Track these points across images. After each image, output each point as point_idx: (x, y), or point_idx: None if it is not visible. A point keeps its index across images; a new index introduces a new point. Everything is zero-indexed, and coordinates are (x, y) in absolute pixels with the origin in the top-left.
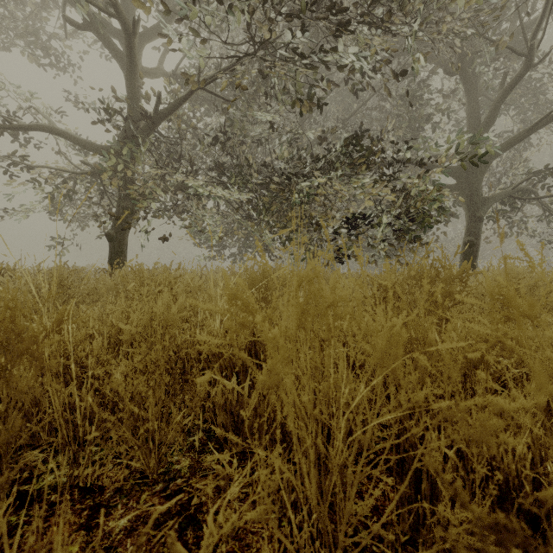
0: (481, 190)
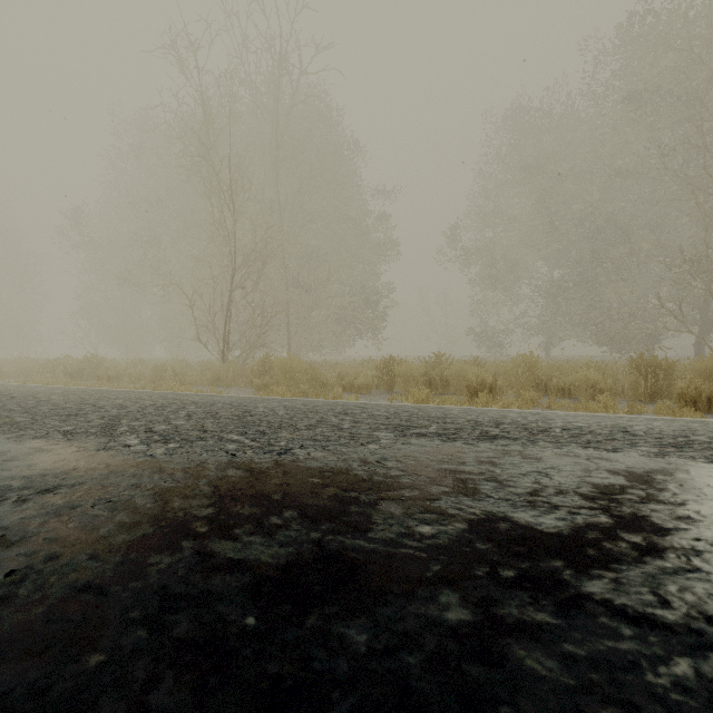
0: (707, 317)
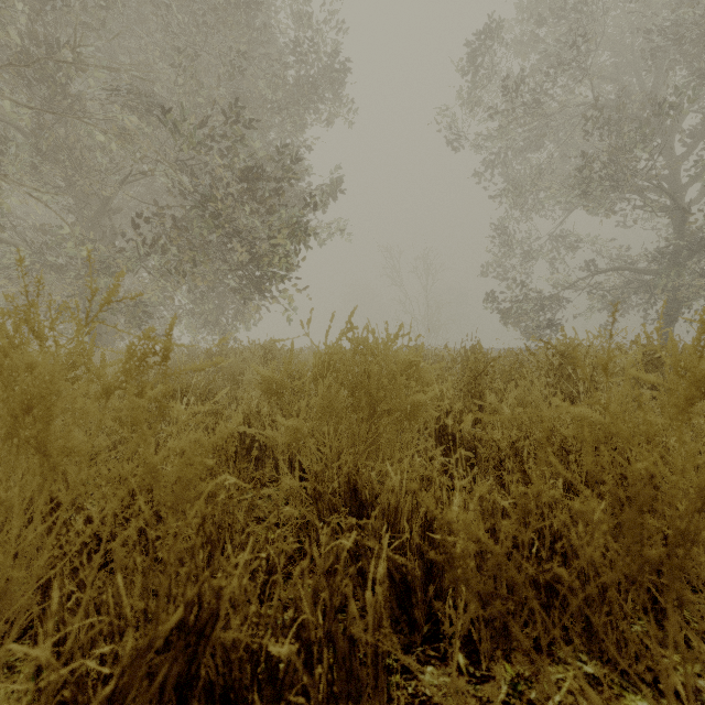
0: None
